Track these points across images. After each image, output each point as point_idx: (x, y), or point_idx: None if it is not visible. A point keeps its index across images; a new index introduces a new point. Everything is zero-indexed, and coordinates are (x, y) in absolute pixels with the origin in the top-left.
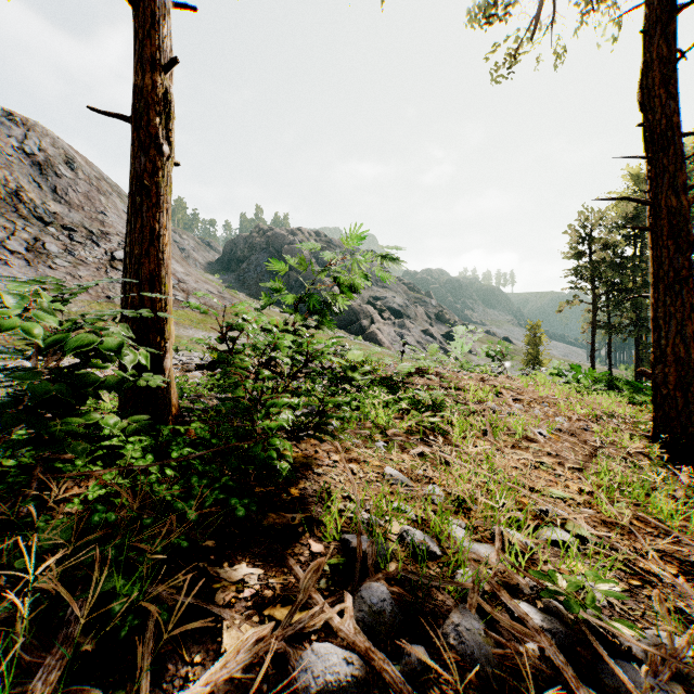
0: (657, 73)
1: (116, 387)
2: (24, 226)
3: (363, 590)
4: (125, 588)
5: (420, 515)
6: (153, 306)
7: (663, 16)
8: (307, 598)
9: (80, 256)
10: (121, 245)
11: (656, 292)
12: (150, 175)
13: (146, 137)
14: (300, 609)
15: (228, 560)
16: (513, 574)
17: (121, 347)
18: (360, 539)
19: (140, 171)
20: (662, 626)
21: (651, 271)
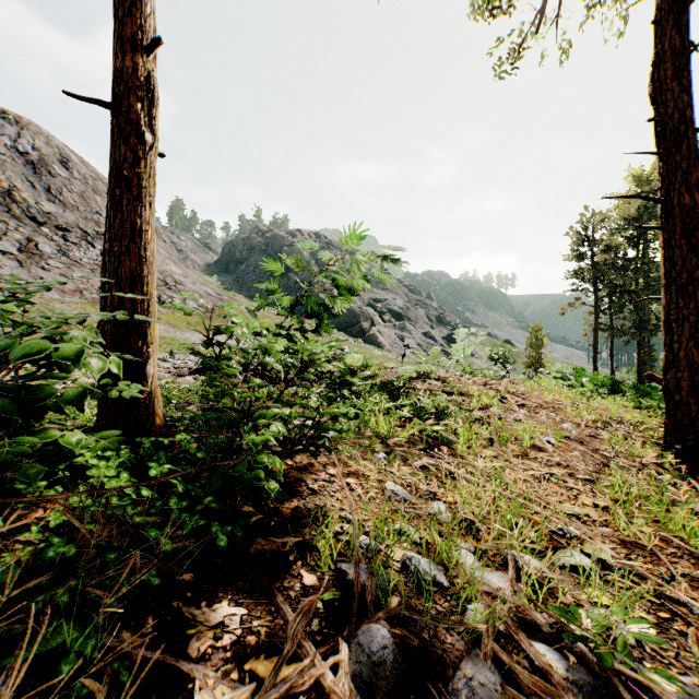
0: (669, 65)
1: (76, 401)
2: (17, 226)
3: (361, 635)
4: (77, 643)
5: (424, 539)
6: (134, 308)
7: (675, 6)
8: (295, 647)
9: (75, 257)
10: None
11: (668, 293)
12: (130, 165)
13: (127, 124)
14: (288, 661)
15: (207, 597)
16: (530, 610)
17: (81, 355)
18: (358, 570)
19: (120, 161)
20: (698, 669)
21: (662, 272)
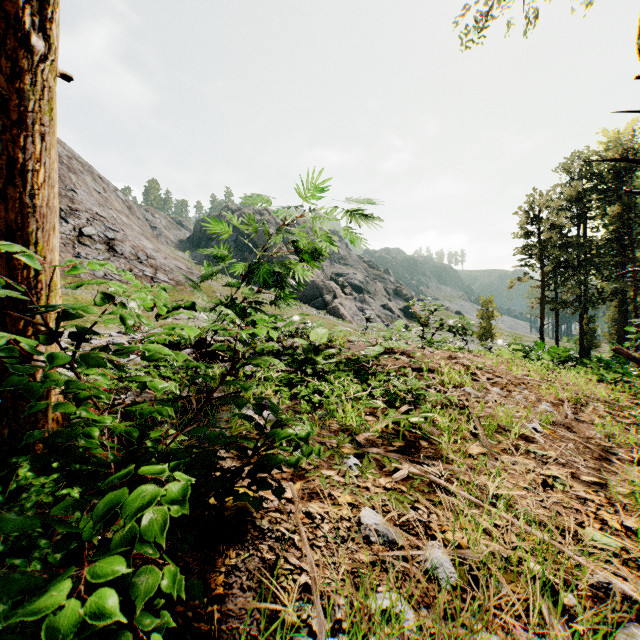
0: None
1: None
2: None
3: None
4: None
5: None
6: (13, 275)
7: None
8: None
9: None
10: (90, 221)
11: None
12: (8, 77)
13: (1, 19)
14: None
15: None
16: None
17: None
18: None
19: None
20: None
21: None
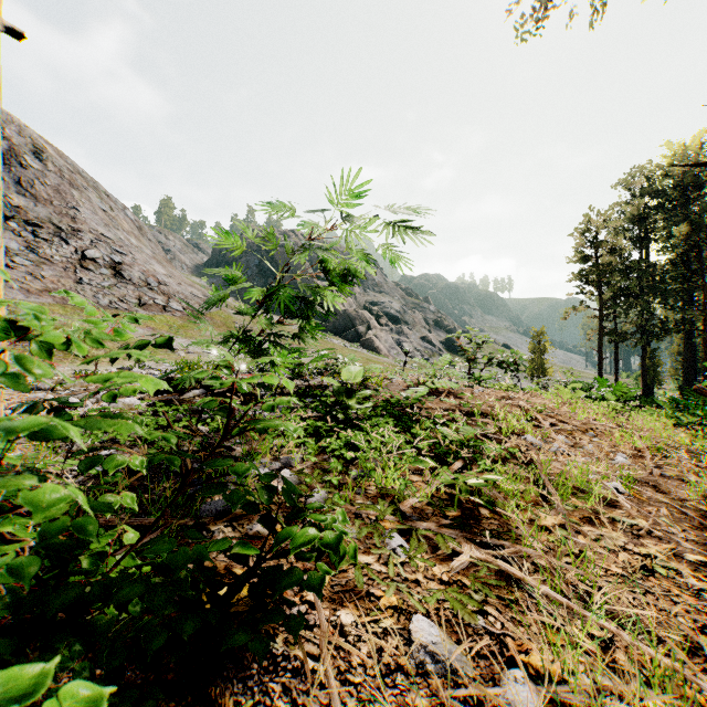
0: None
1: None
2: None
3: None
4: None
5: None
6: None
7: None
8: None
9: (45, 254)
10: (95, 243)
11: None
12: None
13: None
14: None
15: None
16: None
17: None
18: None
19: None
20: None
21: None
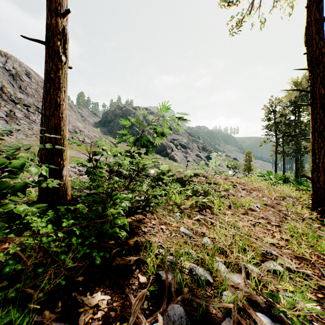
0: (314, 27)
1: (21, 190)
2: (5, 104)
3: (169, 310)
4: (18, 319)
5: (200, 257)
6: (56, 142)
7: None
8: (135, 319)
9: (32, 119)
10: None
11: (313, 136)
12: (54, 72)
13: (53, 51)
14: None
15: (90, 290)
16: (254, 295)
17: (23, 166)
18: (167, 274)
19: (49, 70)
20: None
21: (311, 126)
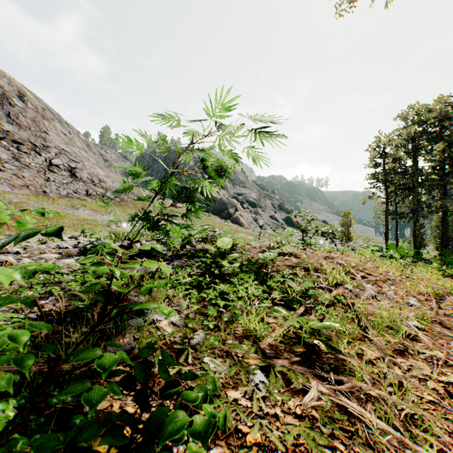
0: None
1: None
2: None
3: None
4: None
5: None
6: None
7: None
8: None
9: (25, 162)
10: (58, 155)
11: None
12: None
13: None
14: None
15: None
16: None
17: None
18: None
19: None
20: None
21: None
